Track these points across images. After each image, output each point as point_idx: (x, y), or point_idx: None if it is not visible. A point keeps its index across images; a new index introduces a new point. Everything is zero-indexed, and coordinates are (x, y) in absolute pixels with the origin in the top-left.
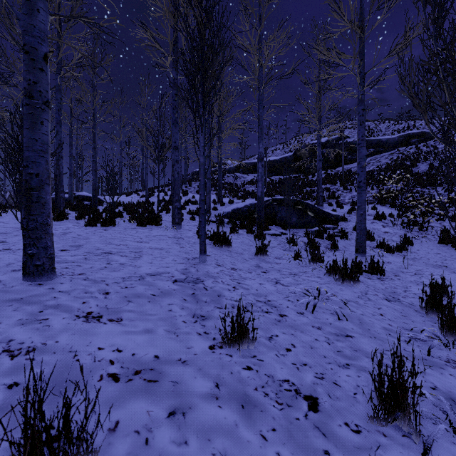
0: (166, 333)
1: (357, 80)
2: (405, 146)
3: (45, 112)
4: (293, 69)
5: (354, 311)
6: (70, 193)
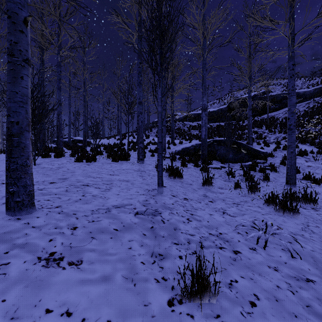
0: (123, 280)
1: (288, 40)
2: (319, 96)
3: (25, 69)
4: (230, 38)
5: (304, 247)
6: (69, 138)
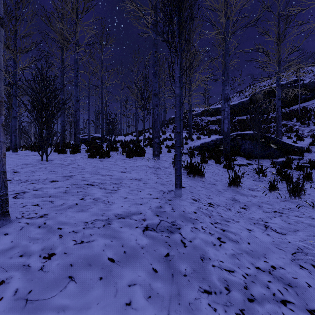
0: None
1: None
2: None
3: None
4: (258, 16)
5: None
6: (88, 135)
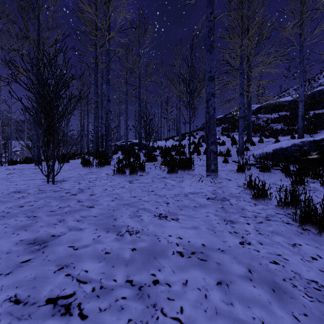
0: None
1: None
2: None
3: None
4: None
5: None
6: (126, 141)
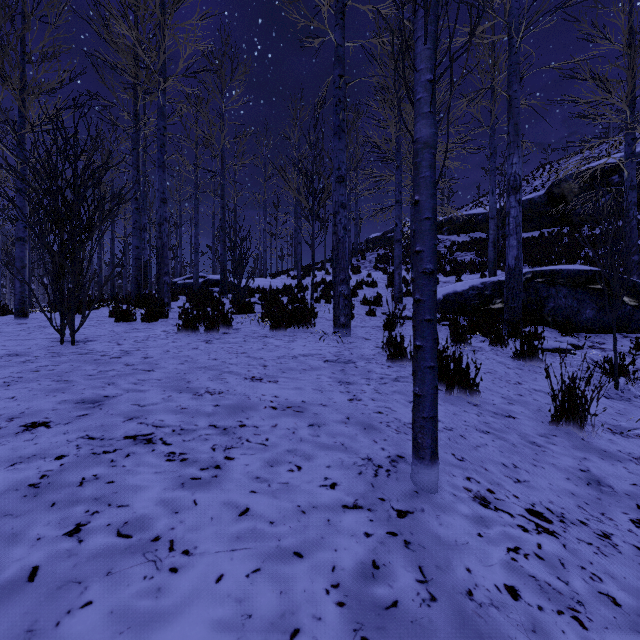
0: None
1: None
2: None
3: None
4: None
5: None
6: (195, 276)
